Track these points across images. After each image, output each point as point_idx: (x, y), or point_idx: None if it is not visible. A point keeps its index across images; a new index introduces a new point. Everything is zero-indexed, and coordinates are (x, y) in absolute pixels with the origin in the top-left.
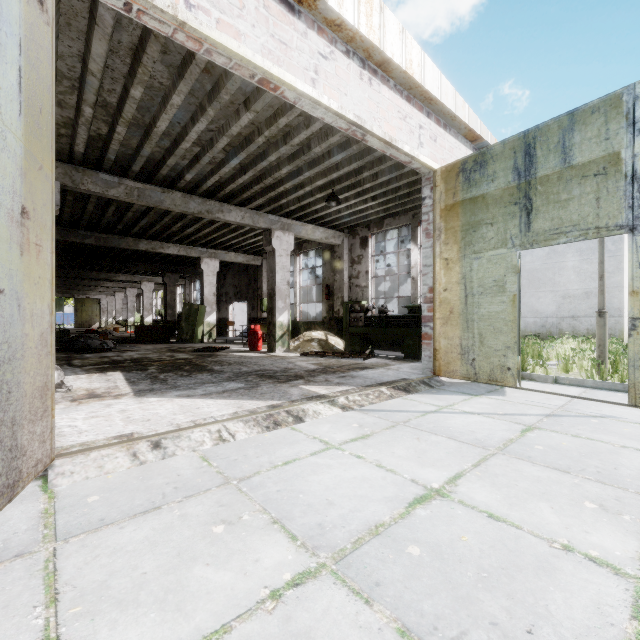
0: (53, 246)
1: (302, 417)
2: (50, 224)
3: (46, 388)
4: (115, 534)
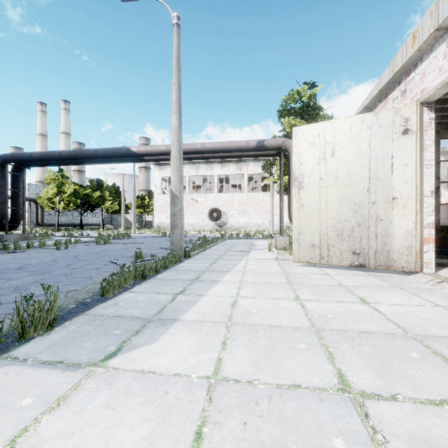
0: (417, 202)
1: None
2: (414, 196)
3: (411, 247)
4: (373, 278)
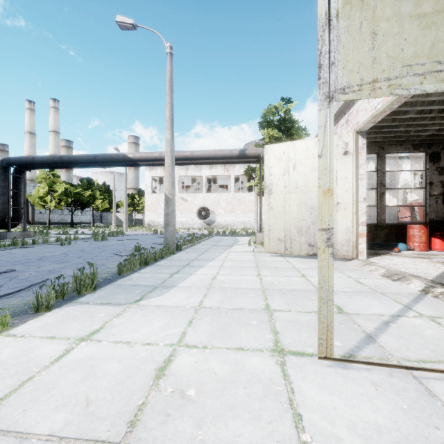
0: (354, 206)
1: (399, 280)
2: (352, 202)
3: (349, 240)
4: None
